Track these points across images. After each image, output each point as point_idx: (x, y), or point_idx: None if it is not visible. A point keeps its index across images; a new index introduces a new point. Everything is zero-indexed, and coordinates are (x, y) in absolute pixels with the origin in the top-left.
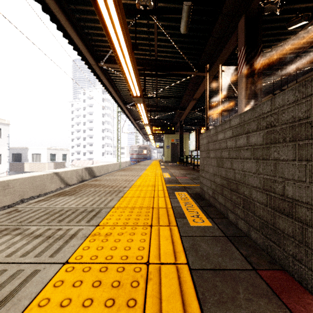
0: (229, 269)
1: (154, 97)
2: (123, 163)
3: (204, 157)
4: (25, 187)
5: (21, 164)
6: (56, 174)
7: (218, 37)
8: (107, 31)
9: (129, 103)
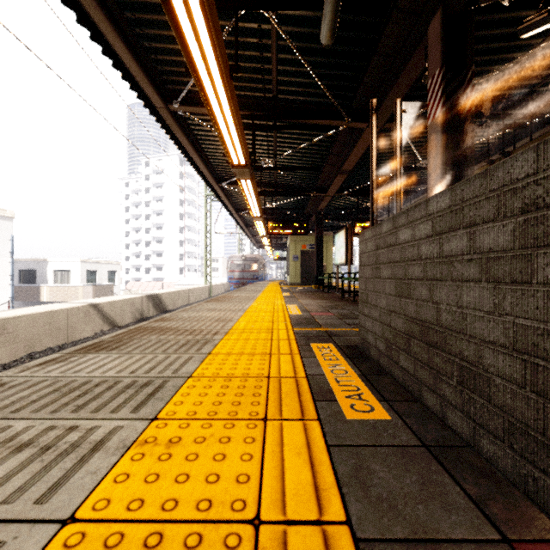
0: (446, 539)
1: (271, 168)
2: (217, 287)
3: (367, 277)
4: (36, 330)
5: (34, 289)
6: (94, 307)
7: (389, 55)
8: (181, 36)
9: (226, 179)
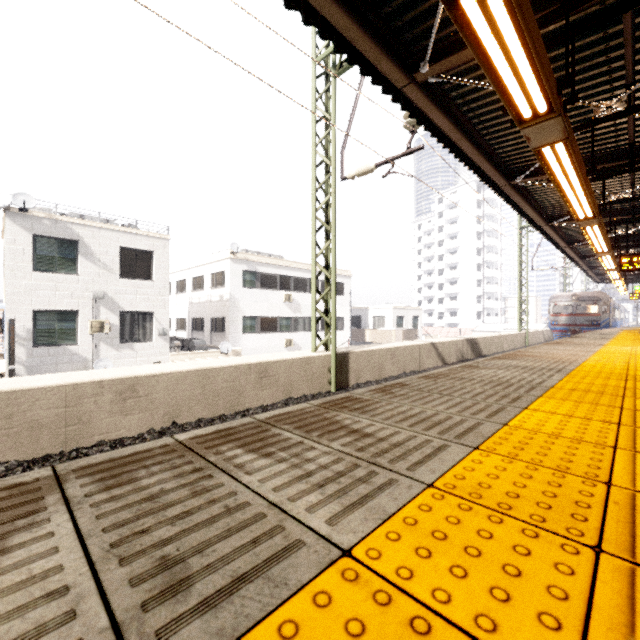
0: None
1: (625, 200)
2: (534, 335)
3: None
4: (406, 358)
5: (361, 331)
6: (433, 345)
7: None
8: (552, 174)
9: (558, 217)
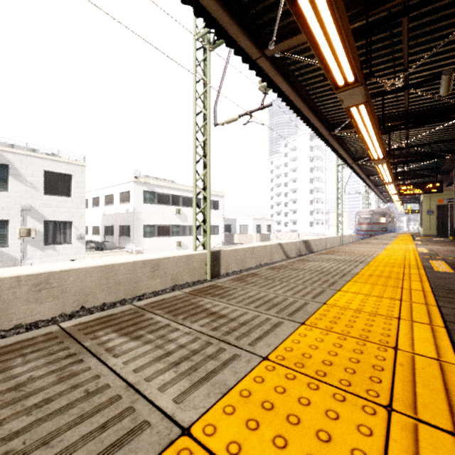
0: (450, 278)
1: (402, 148)
2: (346, 237)
3: None
4: (261, 254)
5: (231, 235)
6: (279, 245)
7: None
8: (357, 127)
9: (361, 158)
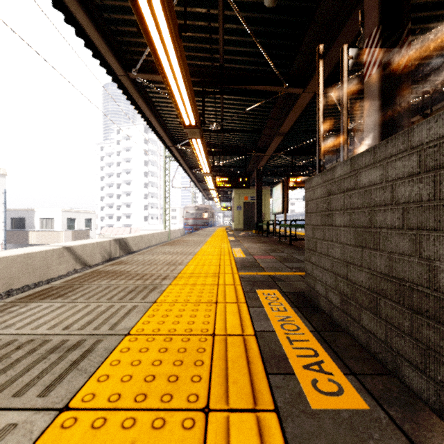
0: None
1: (218, 131)
2: (174, 232)
3: (316, 225)
4: (14, 270)
5: (24, 233)
6: (68, 249)
7: (325, 23)
8: None
9: (180, 141)
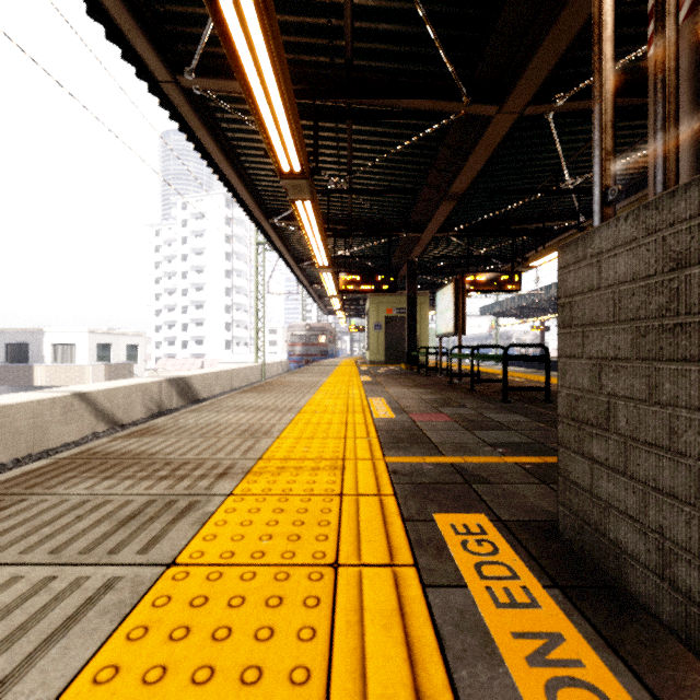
0: None
1: (343, 191)
2: (272, 366)
3: (610, 357)
4: None
5: (26, 369)
6: (81, 397)
7: None
8: None
9: (279, 213)
